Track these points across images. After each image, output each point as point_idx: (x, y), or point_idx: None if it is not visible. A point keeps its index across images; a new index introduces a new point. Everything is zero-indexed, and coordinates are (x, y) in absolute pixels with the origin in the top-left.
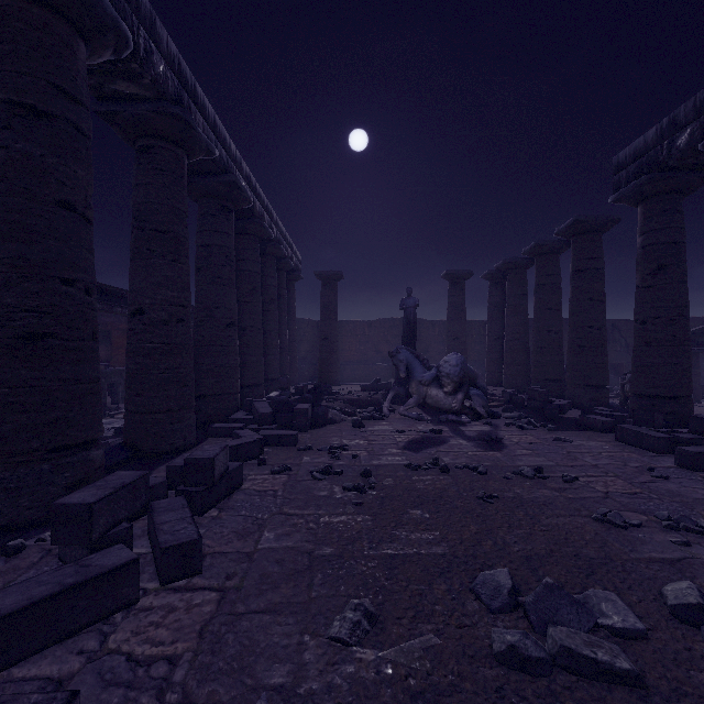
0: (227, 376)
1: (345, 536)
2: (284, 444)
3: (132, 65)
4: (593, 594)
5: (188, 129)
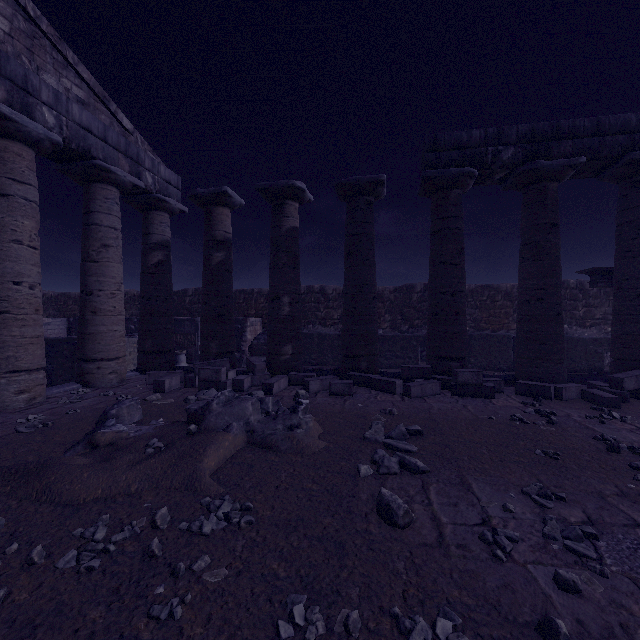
0: (635, 344)
1: (448, 414)
2: (595, 403)
3: (487, 171)
4: (412, 446)
5: (536, 171)
